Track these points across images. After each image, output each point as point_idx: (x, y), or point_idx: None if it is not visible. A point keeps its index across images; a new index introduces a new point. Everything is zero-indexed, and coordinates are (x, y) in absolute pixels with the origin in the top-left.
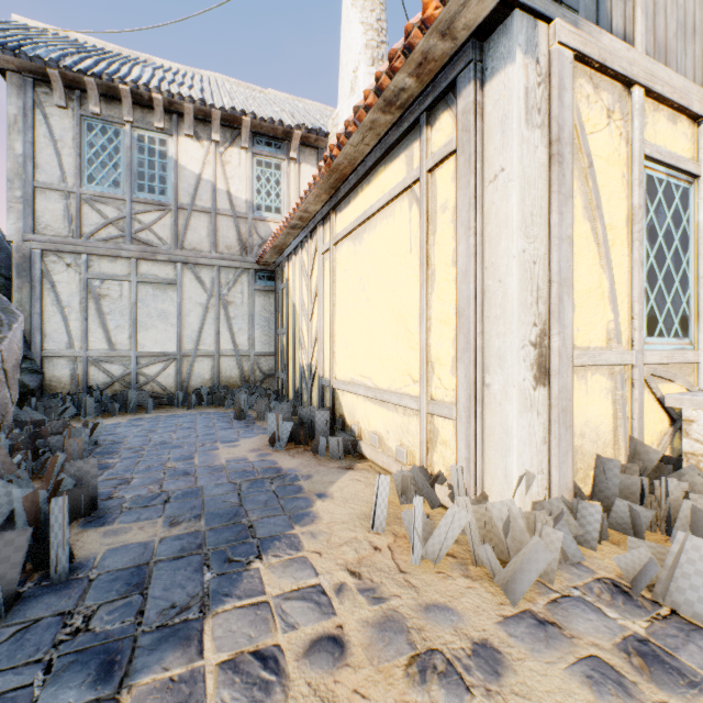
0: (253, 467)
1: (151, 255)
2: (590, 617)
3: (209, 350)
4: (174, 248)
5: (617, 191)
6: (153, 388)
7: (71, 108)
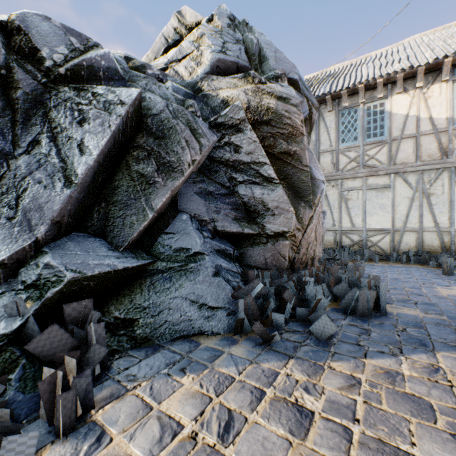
0: None
1: (374, 173)
2: None
3: (413, 227)
4: (388, 166)
5: None
6: (375, 249)
7: (334, 109)
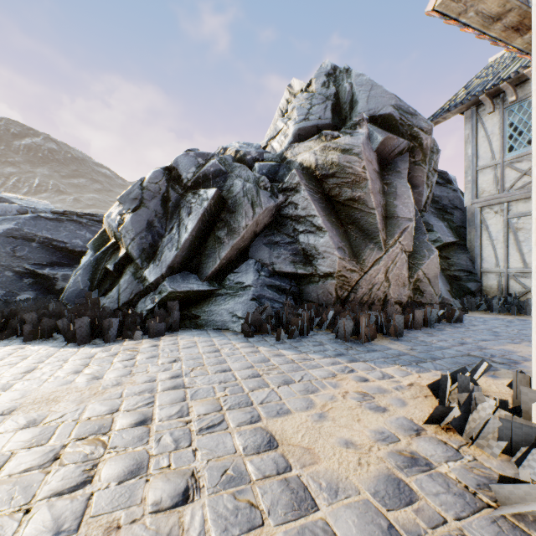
0: (502, 355)
1: None
2: (437, 451)
3: None
4: None
5: None
6: None
7: (497, 108)
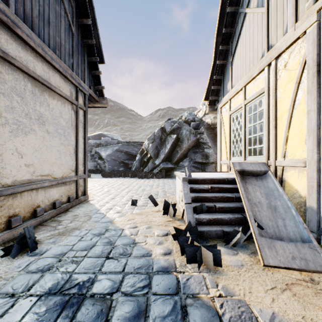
0: None
1: None
2: None
3: None
4: None
5: (227, 126)
6: None
7: None
